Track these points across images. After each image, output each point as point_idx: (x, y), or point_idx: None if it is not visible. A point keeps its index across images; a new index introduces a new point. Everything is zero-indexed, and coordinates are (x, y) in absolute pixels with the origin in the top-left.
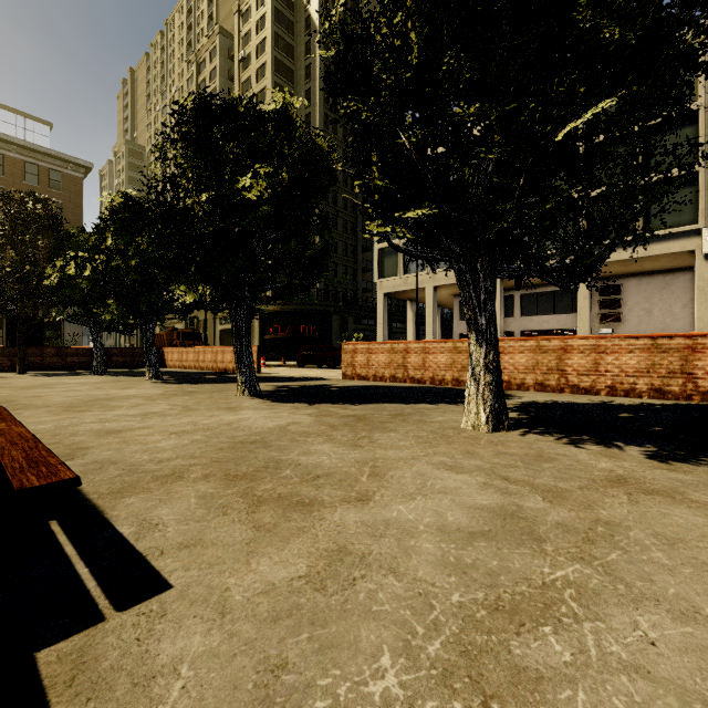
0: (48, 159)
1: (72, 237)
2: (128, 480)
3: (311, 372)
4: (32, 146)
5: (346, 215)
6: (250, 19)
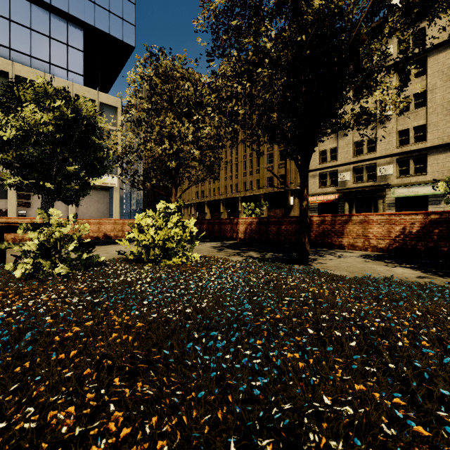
0: None
1: None
2: None
3: None
4: None
5: None
6: None
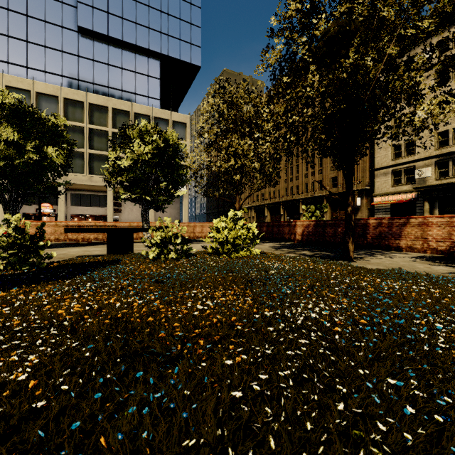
0: None
1: None
2: None
3: None
4: None
5: None
6: None
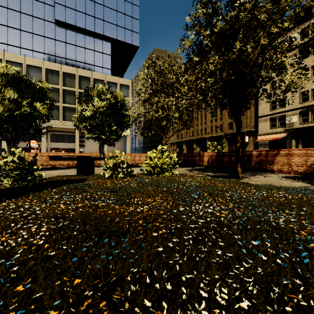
0: None
1: None
2: None
3: None
4: None
5: None
6: None
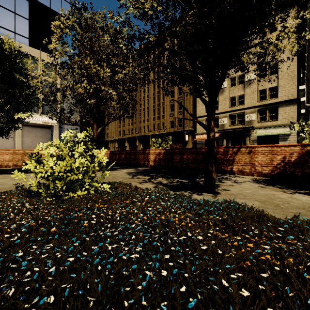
0: None
1: None
2: None
3: None
4: None
5: None
6: None
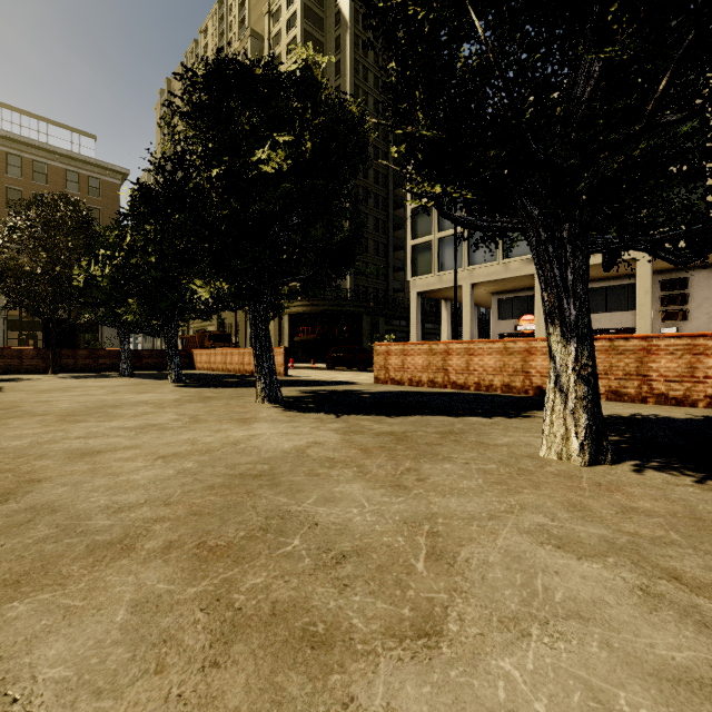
0: (87, 167)
1: (99, 237)
2: (48, 552)
3: (340, 375)
4: (73, 155)
5: (377, 213)
6: (280, 18)
